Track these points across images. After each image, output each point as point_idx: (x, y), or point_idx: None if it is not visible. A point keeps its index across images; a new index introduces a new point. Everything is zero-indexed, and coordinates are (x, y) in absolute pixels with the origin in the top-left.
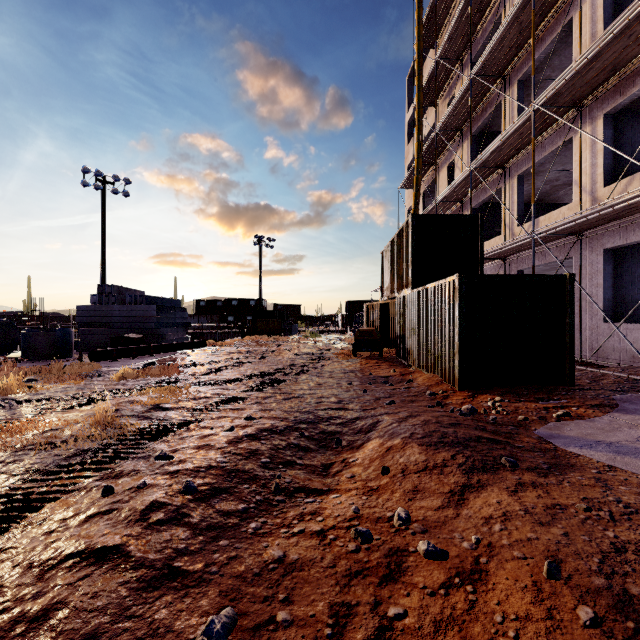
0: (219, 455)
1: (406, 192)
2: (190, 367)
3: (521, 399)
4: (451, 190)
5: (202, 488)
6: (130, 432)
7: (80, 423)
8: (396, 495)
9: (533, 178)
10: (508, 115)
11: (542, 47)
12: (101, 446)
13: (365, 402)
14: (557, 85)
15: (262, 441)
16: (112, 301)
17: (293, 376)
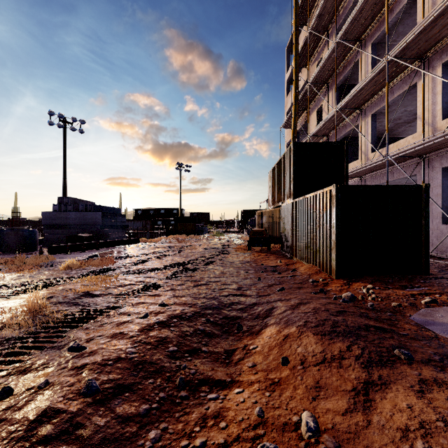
0: (129, 345)
1: (285, 131)
2: (124, 259)
3: (388, 286)
4: (320, 127)
5: (105, 386)
6: (56, 319)
7: (13, 310)
8: (299, 392)
9: (387, 113)
10: (364, 70)
11: (391, 16)
12: (23, 335)
13: (260, 289)
14: (407, 40)
15: (171, 328)
16: (68, 209)
17: (202, 266)
